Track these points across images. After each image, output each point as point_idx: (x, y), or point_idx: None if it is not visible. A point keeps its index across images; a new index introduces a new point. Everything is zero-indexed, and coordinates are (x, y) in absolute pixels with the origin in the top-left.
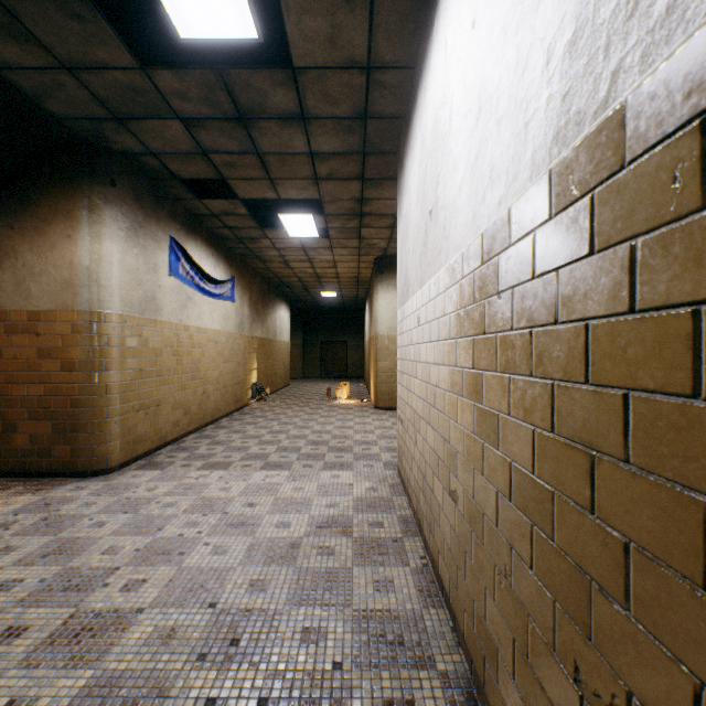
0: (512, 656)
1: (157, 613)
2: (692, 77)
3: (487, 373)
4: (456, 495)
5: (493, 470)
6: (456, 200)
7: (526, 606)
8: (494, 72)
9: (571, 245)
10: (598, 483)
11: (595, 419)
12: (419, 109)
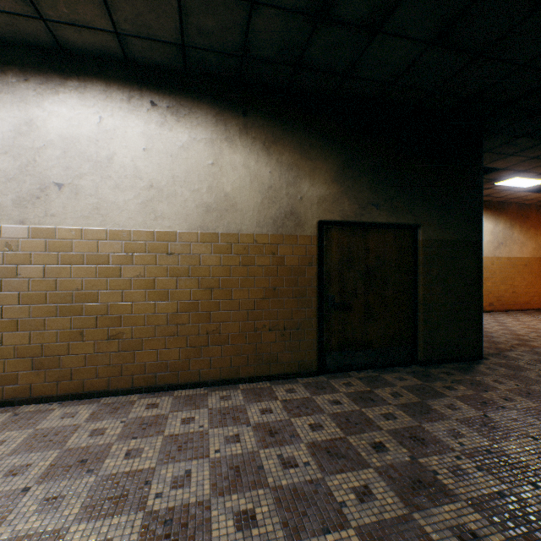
0: (179, 354)
1: (9, 526)
2: (230, 238)
3: (160, 278)
4: (121, 335)
5: (165, 308)
6: (121, 204)
7: (187, 334)
8: (166, 185)
9: (206, 251)
10: (214, 294)
11: (213, 283)
12: (17, 90)
